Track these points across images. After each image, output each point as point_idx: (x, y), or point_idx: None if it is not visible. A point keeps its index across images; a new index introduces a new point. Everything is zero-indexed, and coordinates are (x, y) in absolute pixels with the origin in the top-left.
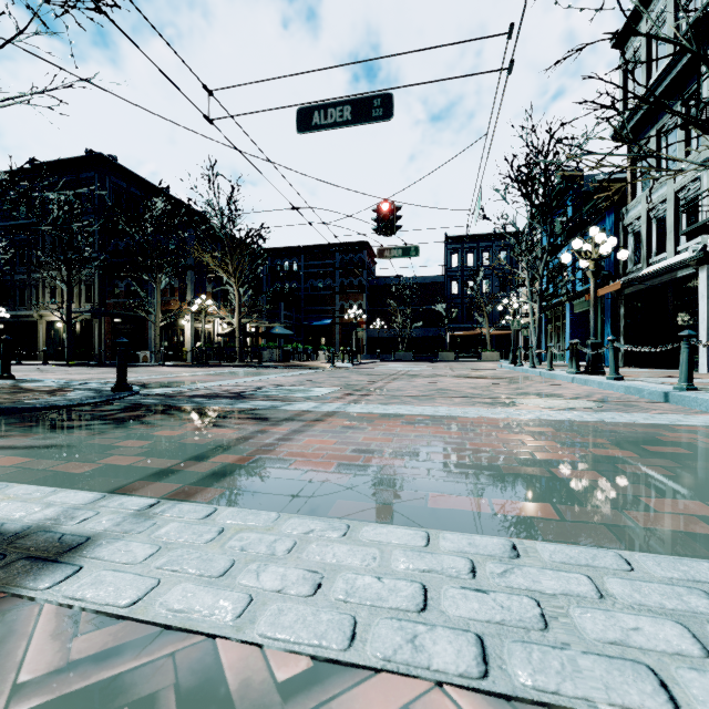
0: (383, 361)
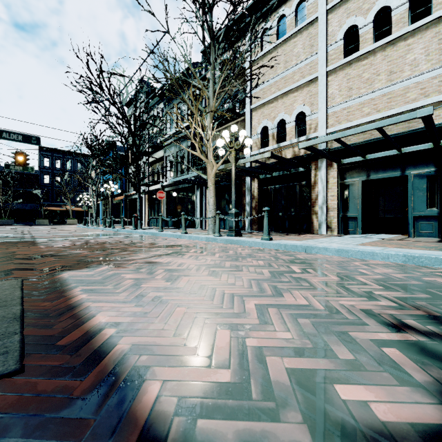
0: None
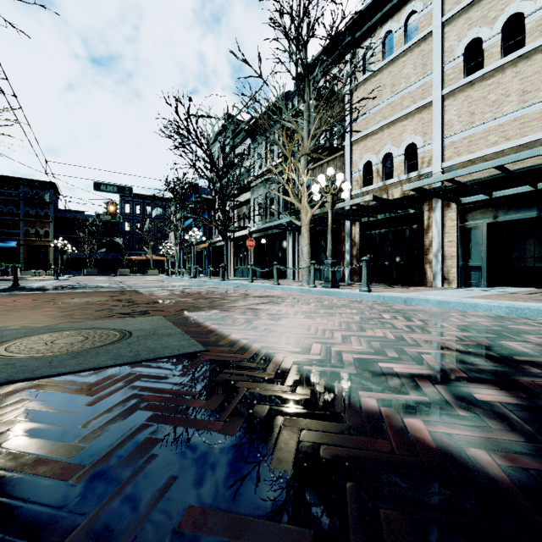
0: (75, 276)
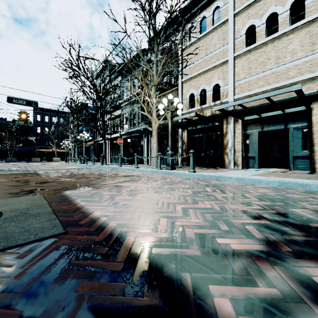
0: None
